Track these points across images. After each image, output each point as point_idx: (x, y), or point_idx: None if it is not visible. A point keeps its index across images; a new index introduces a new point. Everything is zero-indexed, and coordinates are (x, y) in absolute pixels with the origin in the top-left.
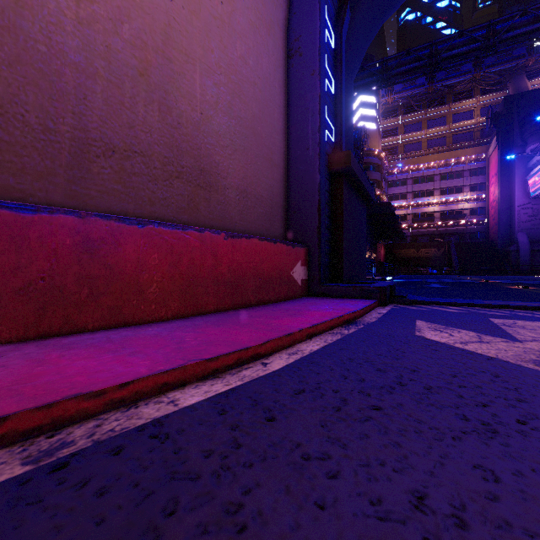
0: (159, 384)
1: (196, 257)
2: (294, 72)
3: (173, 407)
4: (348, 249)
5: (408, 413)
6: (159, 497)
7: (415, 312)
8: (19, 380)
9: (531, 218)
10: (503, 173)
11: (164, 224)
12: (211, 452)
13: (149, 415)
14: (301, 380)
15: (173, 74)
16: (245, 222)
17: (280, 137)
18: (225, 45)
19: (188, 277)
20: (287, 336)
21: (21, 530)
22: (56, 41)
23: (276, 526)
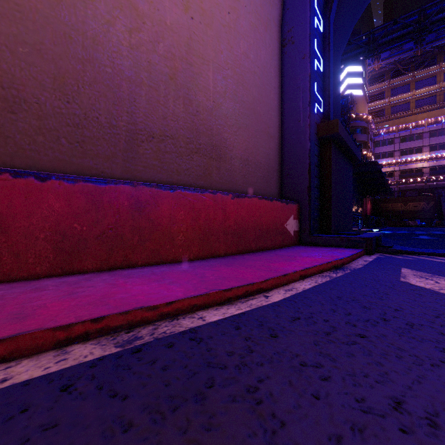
0: (191, 305)
1: (210, 213)
2: (287, 58)
3: (202, 322)
4: (335, 204)
5: (390, 342)
6: (202, 376)
7: (401, 261)
8: (105, 295)
9: None
10: None
11: (188, 189)
12: (232, 353)
13: (187, 325)
14: (297, 310)
15: (193, 75)
16: (246, 184)
17: (275, 113)
18: (231, 45)
19: (205, 228)
20: (283, 276)
21: (123, 382)
22: (117, 64)
23: (283, 404)
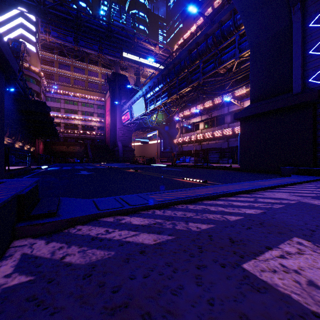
0: None
1: None
2: None
3: None
4: None
5: None
6: None
7: None
8: None
9: (123, 135)
10: (112, 110)
11: None
12: None
13: None
14: None
15: None
16: None
17: None
18: None
19: None
20: None
21: None
22: None
23: None
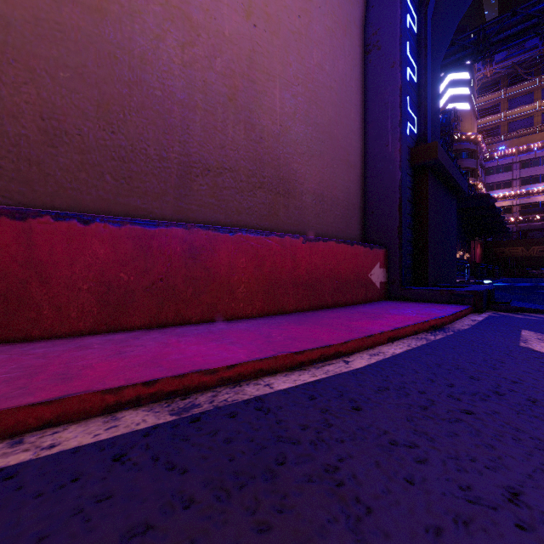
0: (256, 369)
1: (277, 261)
2: (371, 67)
3: (269, 389)
4: (433, 249)
5: (505, 421)
6: (271, 451)
7: (521, 321)
8: (156, 356)
9: None
10: None
11: (250, 232)
12: (306, 427)
13: (251, 393)
14: (384, 379)
15: (256, 94)
16: (321, 225)
17: (357, 136)
18: (302, 56)
19: (270, 278)
20: (367, 337)
21: (181, 454)
22: (167, 85)
23: (369, 488)
